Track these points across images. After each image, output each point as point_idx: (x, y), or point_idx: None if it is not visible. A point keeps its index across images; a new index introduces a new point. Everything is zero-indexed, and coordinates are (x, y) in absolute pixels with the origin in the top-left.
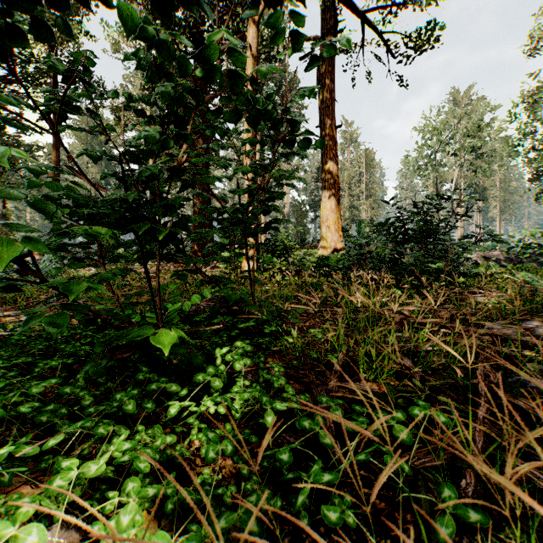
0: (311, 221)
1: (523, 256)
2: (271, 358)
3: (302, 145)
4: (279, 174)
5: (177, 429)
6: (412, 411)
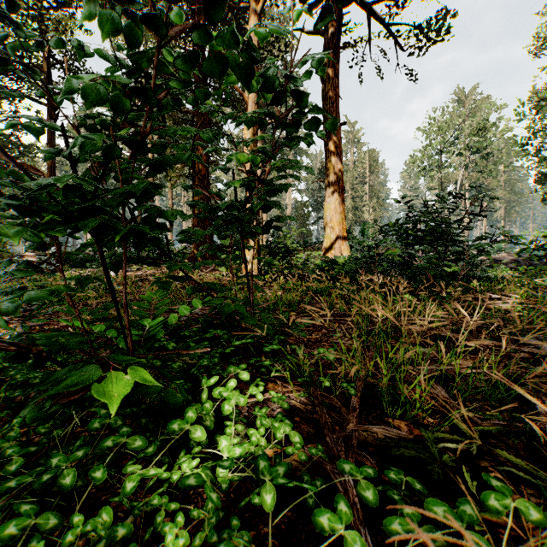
0: (314, 223)
1: (535, 258)
2: (273, 383)
3: (309, 127)
4: (282, 164)
5: (137, 510)
6: (486, 500)
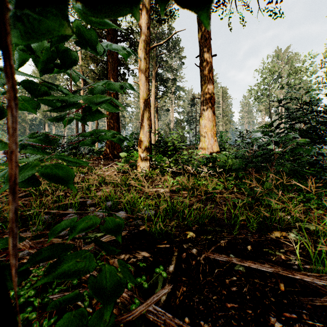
0: (188, 132)
1: None
2: None
3: None
4: None
5: None
6: None
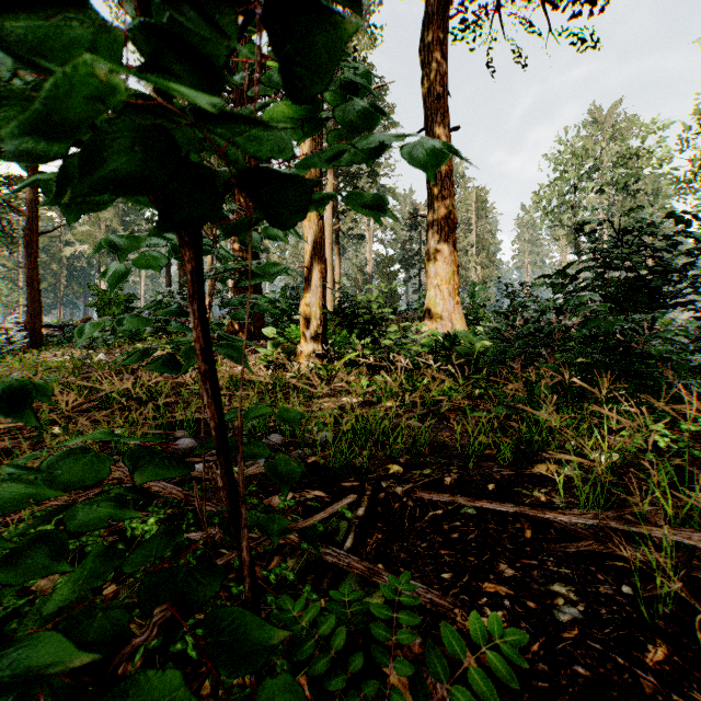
0: (403, 284)
1: None
2: None
3: None
4: None
5: None
6: None
